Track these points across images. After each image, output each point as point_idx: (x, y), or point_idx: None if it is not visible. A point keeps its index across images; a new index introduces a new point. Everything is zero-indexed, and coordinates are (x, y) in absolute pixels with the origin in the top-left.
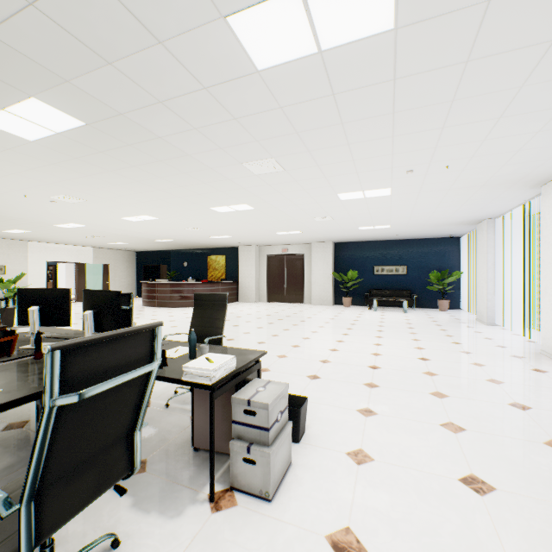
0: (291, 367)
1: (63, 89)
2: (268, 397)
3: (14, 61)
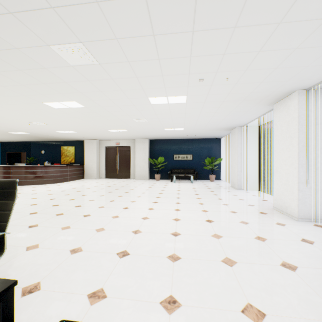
0: (105, 243)
1: None
2: None
3: None
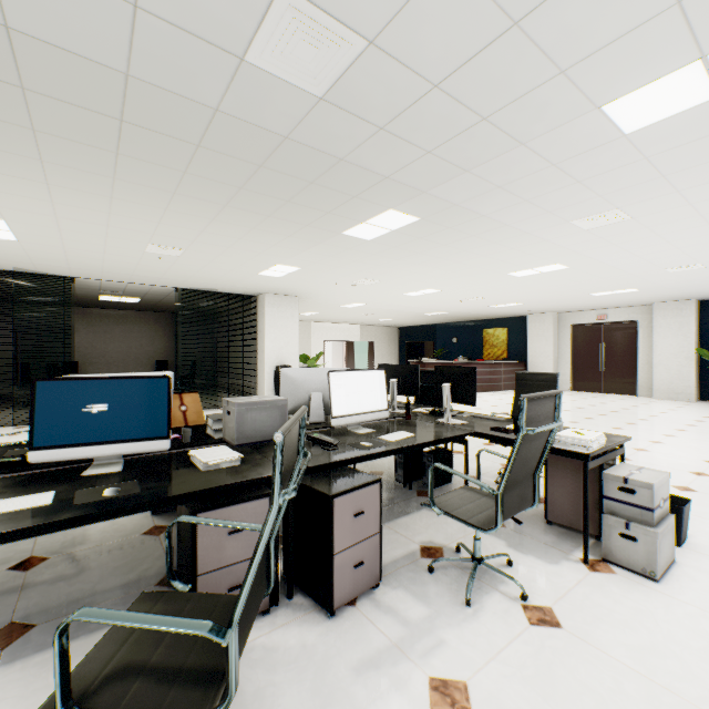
0: None
1: (417, 198)
2: (648, 478)
3: (393, 190)
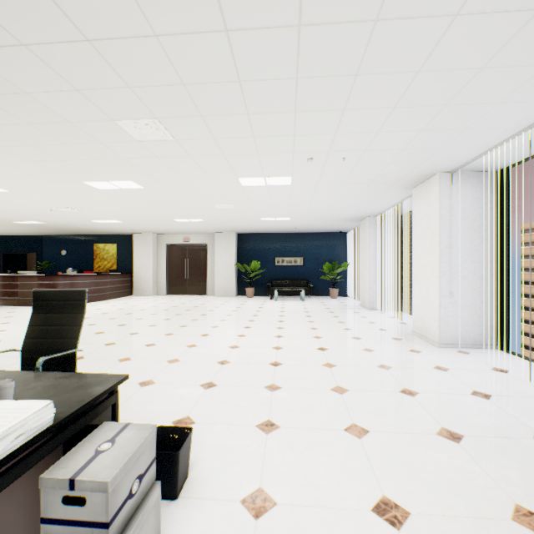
0: (183, 375)
1: None
2: (112, 464)
3: None
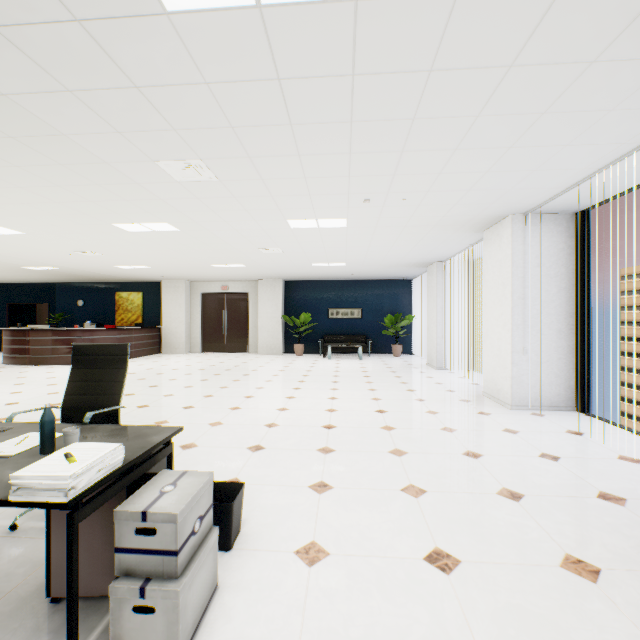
0: (228, 438)
1: None
2: (178, 501)
3: None
